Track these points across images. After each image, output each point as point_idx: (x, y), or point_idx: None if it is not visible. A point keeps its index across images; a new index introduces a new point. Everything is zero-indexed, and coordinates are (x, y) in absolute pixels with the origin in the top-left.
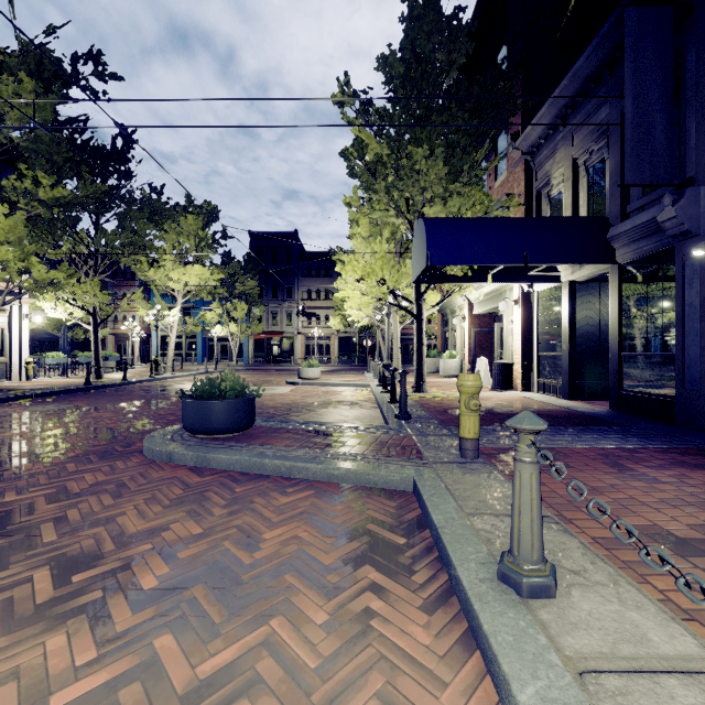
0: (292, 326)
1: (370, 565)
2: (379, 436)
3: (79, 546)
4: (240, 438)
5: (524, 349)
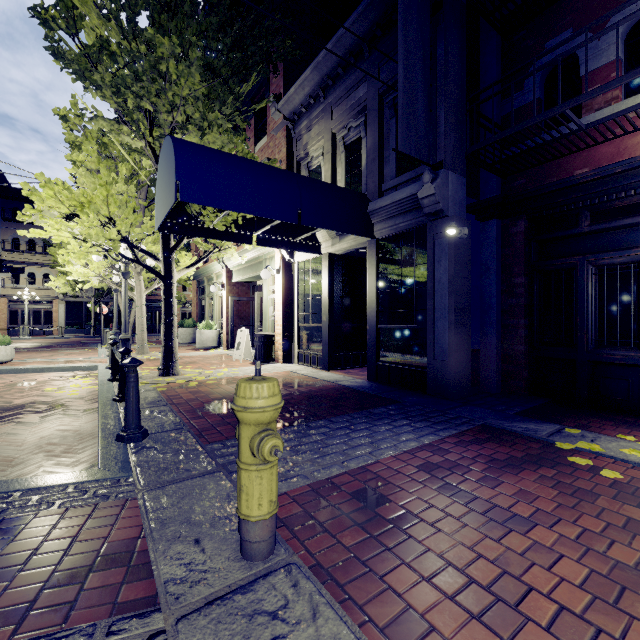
0: None
1: None
2: (59, 515)
3: None
4: None
5: (286, 320)
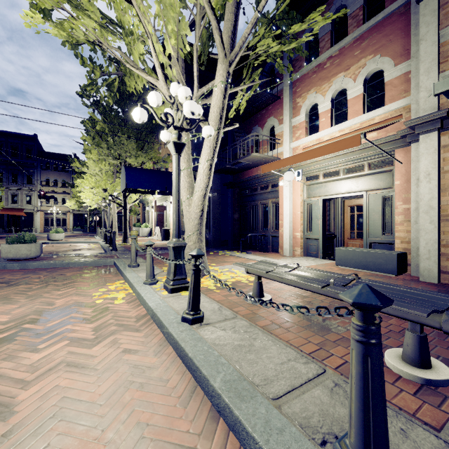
0: (32, 205)
1: (100, 273)
2: (103, 255)
3: (0, 281)
4: (36, 260)
5: None
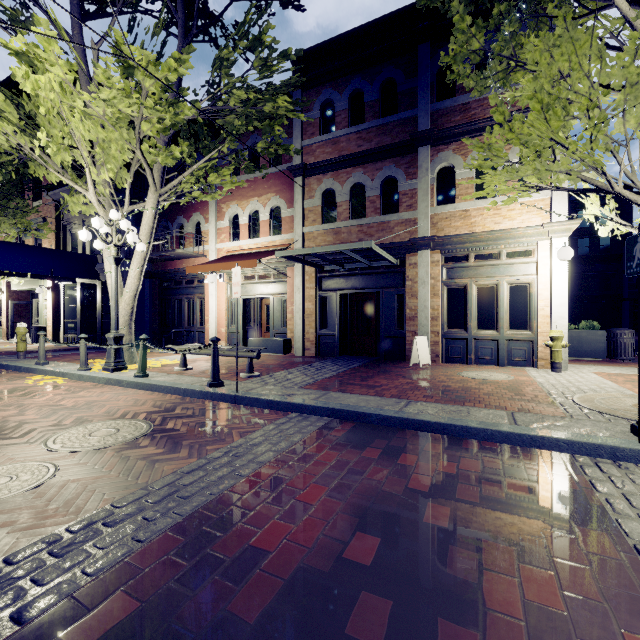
0: None
1: None
2: None
3: None
4: None
5: (55, 318)
